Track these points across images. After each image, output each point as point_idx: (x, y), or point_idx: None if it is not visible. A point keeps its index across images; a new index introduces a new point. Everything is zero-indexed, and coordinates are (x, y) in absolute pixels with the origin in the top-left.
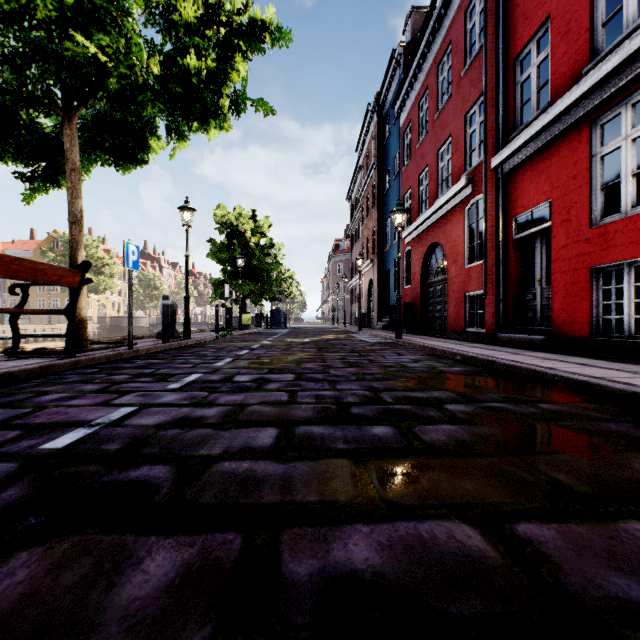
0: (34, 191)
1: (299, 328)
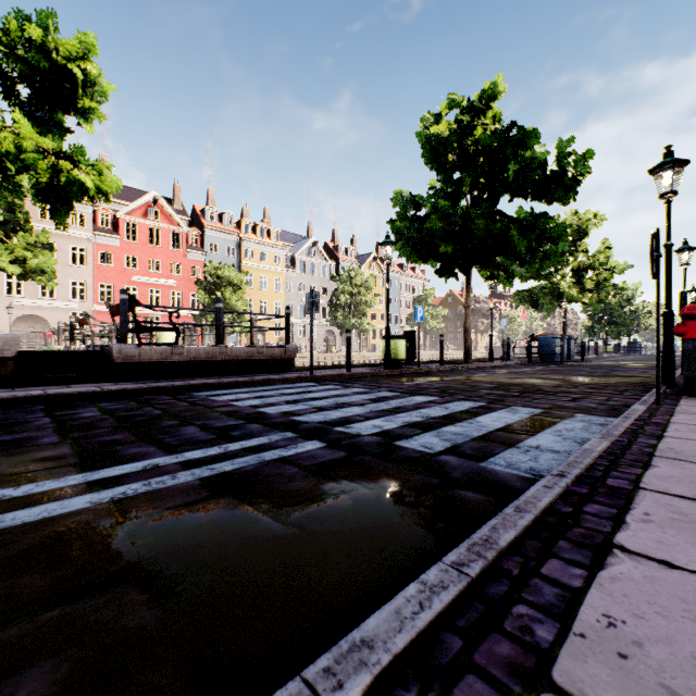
0: (547, 315)
1: (653, 355)
